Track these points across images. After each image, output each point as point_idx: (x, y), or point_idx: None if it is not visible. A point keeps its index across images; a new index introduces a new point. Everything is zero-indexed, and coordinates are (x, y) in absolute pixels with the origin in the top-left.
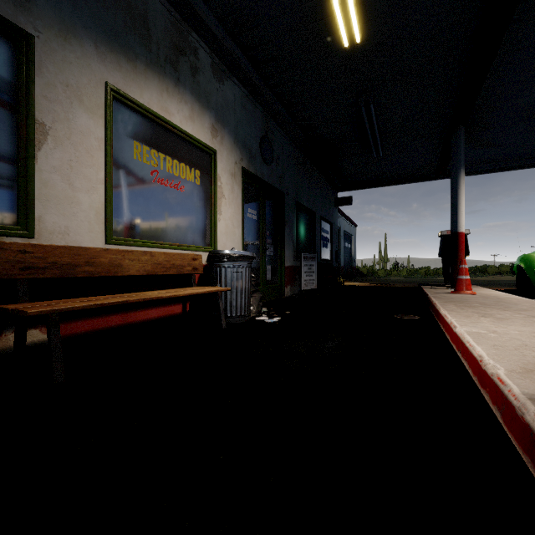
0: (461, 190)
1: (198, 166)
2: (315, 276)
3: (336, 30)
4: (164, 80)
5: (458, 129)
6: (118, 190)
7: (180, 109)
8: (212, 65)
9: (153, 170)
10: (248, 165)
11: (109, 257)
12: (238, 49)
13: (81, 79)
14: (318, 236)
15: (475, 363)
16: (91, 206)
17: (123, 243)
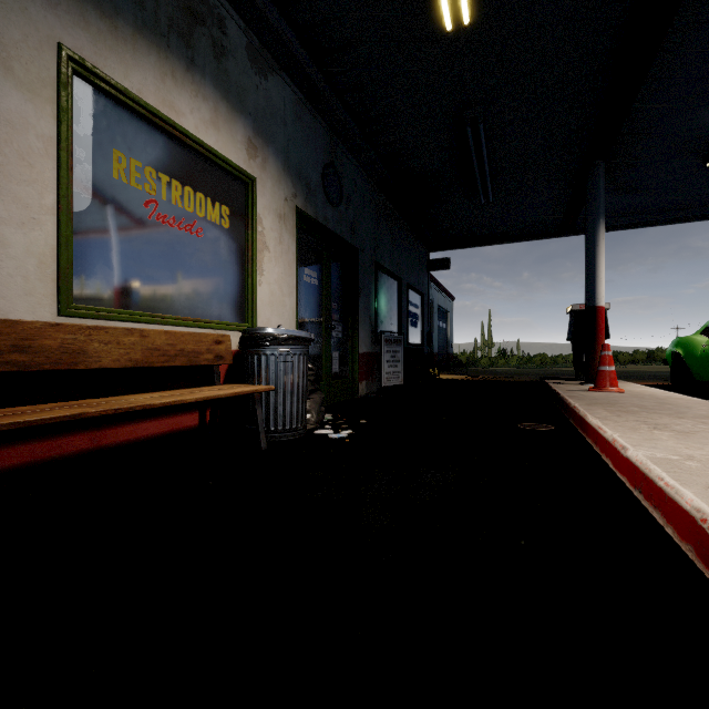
0: (600, 248)
1: (226, 200)
2: (401, 367)
3: (434, 4)
4: (167, 58)
5: (596, 164)
6: (83, 227)
7: (195, 108)
8: (249, 48)
9: (148, 199)
10: (305, 205)
11: (61, 338)
12: (289, 29)
13: (8, 31)
14: (405, 312)
15: (685, 520)
16: (29, 250)
17: (91, 315)
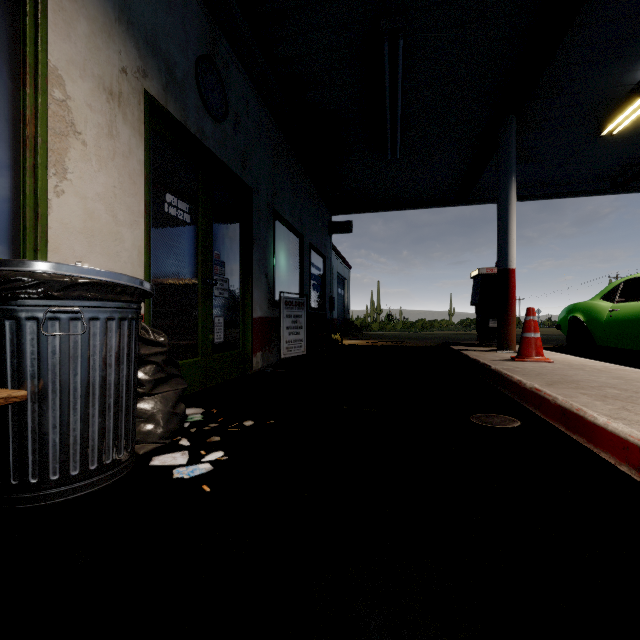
0: (512, 207)
1: None
2: (304, 334)
3: None
4: None
5: (509, 118)
6: None
7: None
8: None
9: None
10: (164, 97)
11: None
12: None
13: None
14: (307, 273)
15: None
16: None
17: None
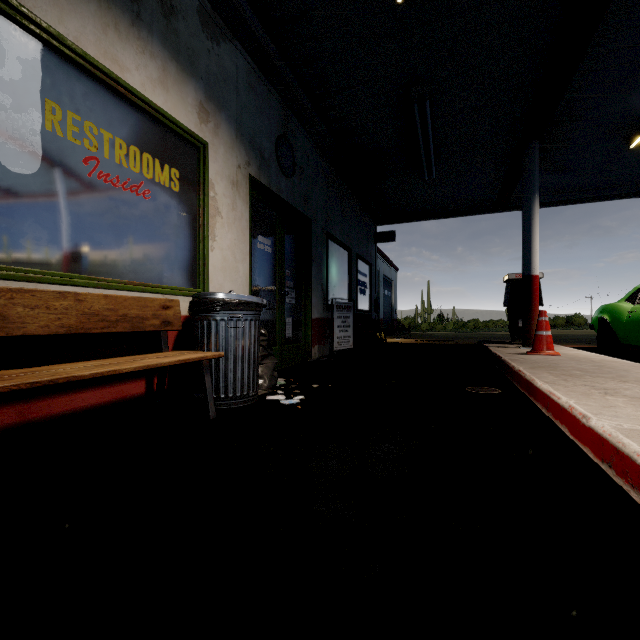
0: (535, 221)
1: (176, 163)
2: (351, 331)
3: None
4: (109, 8)
5: (532, 143)
6: (9, 180)
7: (141, 65)
8: (200, 11)
9: (88, 155)
10: (258, 174)
11: None
12: None
13: None
14: (355, 280)
15: None
16: None
17: (17, 277)
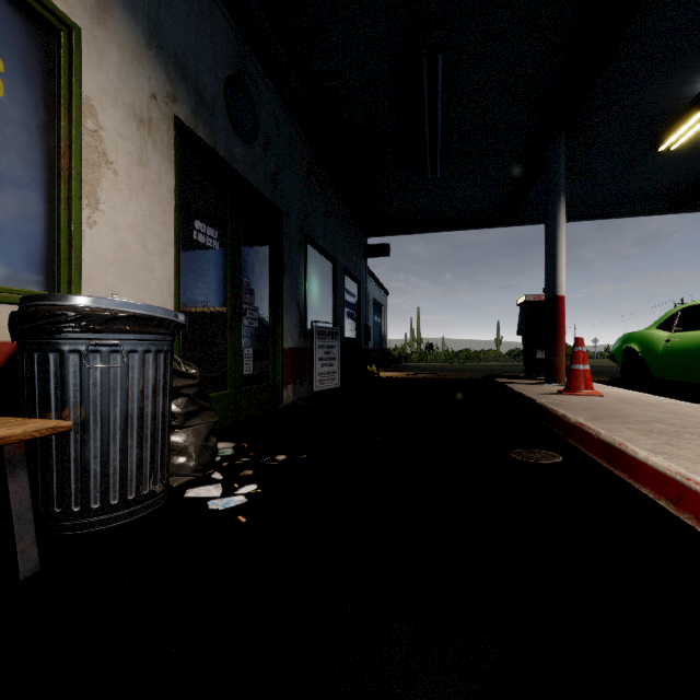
0: (561, 230)
1: None
2: (337, 365)
3: None
4: None
5: (557, 134)
6: None
7: None
8: None
9: None
10: (193, 121)
11: None
12: None
13: None
14: (341, 301)
15: None
16: None
17: None
